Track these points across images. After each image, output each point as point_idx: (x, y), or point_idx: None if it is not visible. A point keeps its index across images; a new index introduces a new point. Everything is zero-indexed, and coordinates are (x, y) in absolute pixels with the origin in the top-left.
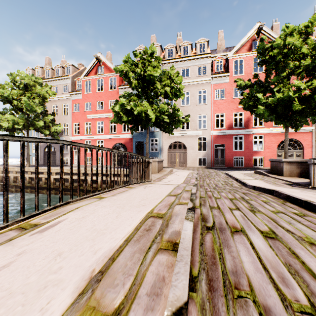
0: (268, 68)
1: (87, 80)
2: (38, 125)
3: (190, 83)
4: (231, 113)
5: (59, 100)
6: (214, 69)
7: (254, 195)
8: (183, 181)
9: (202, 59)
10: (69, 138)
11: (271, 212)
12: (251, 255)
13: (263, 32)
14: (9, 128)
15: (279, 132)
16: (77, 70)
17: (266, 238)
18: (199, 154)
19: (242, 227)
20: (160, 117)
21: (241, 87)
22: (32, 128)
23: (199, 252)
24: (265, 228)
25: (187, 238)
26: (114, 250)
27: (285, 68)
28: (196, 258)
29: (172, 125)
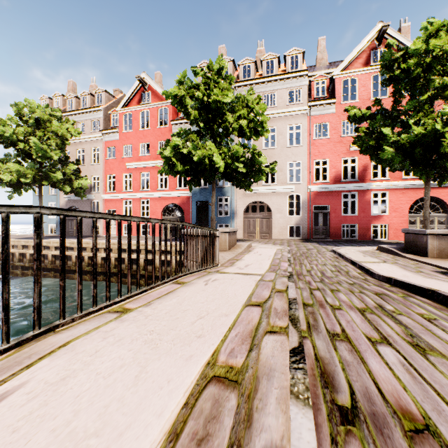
0: (398, 90)
1: (126, 112)
2: (54, 178)
3: (276, 115)
4: (339, 159)
5: (87, 142)
6: (313, 93)
7: (399, 301)
8: (269, 266)
9: (295, 78)
10: (101, 196)
11: None
12: None
13: (387, 36)
14: (12, 183)
15: (411, 186)
16: (113, 99)
17: None
18: (290, 220)
19: (423, 412)
20: (233, 165)
21: (355, 119)
22: (46, 183)
23: None
24: None
25: None
26: None
27: (426, 88)
28: None
29: (250, 177)
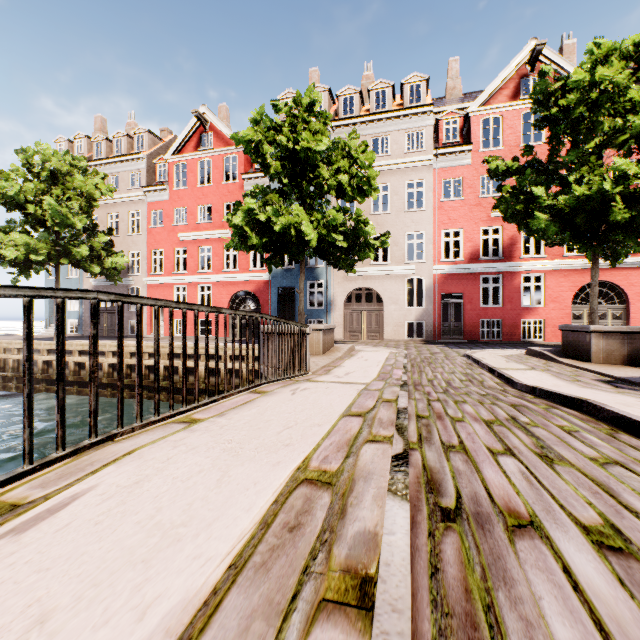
0: (556, 134)
1: (178, 162)
2: (77, 254)
3: (390, 167)
4: (476, 229)
5: (122, 203)
6: (440, 137)
7: (539, 412)
8: (378, 374)
9: (416, 116)
10: (142, 280)
11: (592, 461)
12: (574, 613)
13: (543, 59)
14: (18, 261)
15: (576, 267)
16: (159, 143)
17: (602, 550)
18: (409, 313)
19: (531, 511)
20: (329, 237)
21: (498, 173)
22: (66, 261)
23: (430, 601)
24: (591, 515)
25: (399, 562)
26: (197, 603)
27: (592, 133)
28: (425, 625)
29: (353, 253)
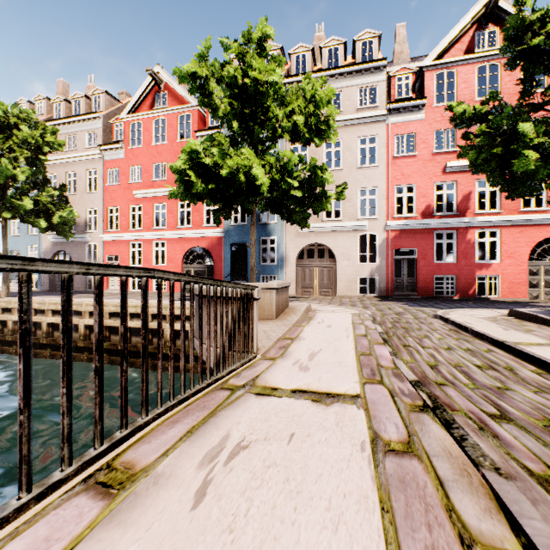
0: (530, 74)
1: (133, 121)
2: (20, 207)
3: (342, 123)
4: (430, 184)
5: (80, 162)
6: (393, 93)
7: None
8: (356, 356)
9: (368, 71)
10: (99, 236)
11: None
12: None
13: (499, 11)
14: None
15: (533, 222)
16: (117, 104)
17: None
18: (362, 269)
19: None
20: (282, 183)
21: (462, 120)
22: (9, 215)
23: None
24: None
25: None
26: None
27: None
28: None
29: (308, 206)
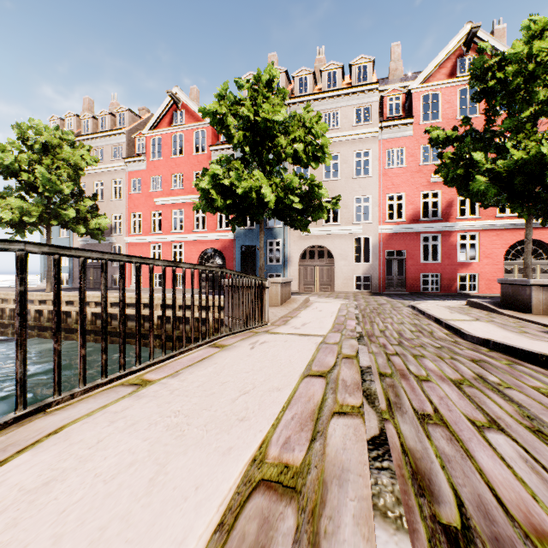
0: (492, 106)
1: (154, 136)
2: (65, 216)
3: (340, 139)
4: (417, 193)
5: (106, 173)
6: (385, 112)
7: (504, 369)
8: (333, 324)
9: (363, 93)
10: (123, 239)
11: None
12: None
13: (477, 41)
14: (13, 222)
15: (508, 226)
16: (138, 120)
17: None
18: (357, 268)
19: None
20: (286, 199)
21: (438, 142)
22: (56, 222)
23: None
24: None
25: None
26: None
27: (528, 103)
28: None
29: (308, 214)
